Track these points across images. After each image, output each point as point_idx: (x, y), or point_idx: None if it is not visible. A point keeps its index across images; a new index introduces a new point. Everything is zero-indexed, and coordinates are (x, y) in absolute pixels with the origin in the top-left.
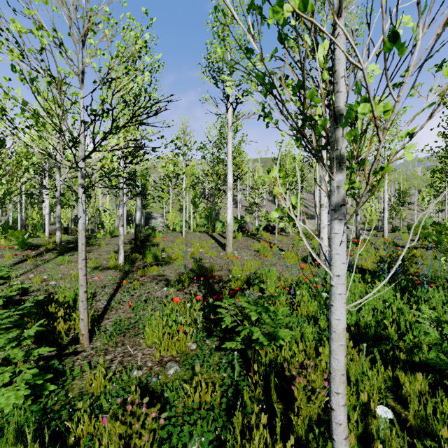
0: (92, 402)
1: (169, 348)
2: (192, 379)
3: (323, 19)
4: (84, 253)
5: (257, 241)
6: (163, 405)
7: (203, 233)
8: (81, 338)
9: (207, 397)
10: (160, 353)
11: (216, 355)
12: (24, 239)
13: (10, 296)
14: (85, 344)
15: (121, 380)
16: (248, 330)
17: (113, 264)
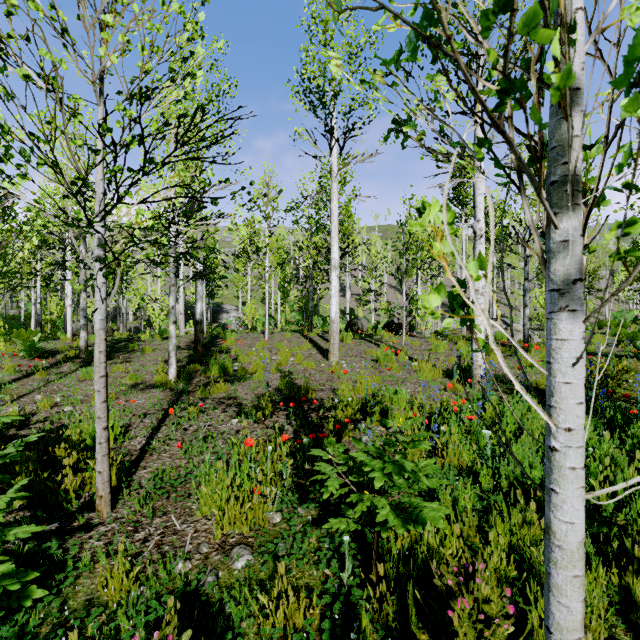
0: (105, 621)
1: (236, 522)
2: (273, 578)
3: (478, 4)
4: (103, 366)
5: (375, 345)
6: (222, 630)
7: (295, 333)
8: (98, 502)
9: (298, 617)
10: (223, 530)
11: (314, 536)
12: (33, 343)
13: (1, 430)
14: (105, 512)
15: (156, 578)
16: (367, 503)
17: (160, 381)
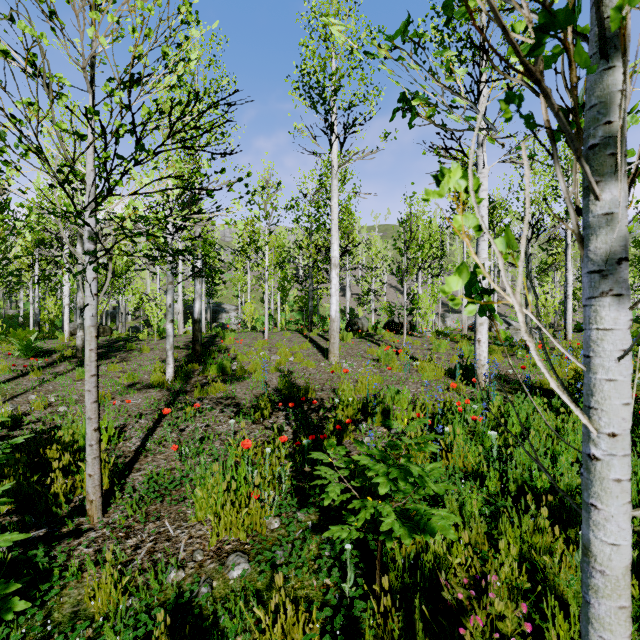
0: (91, 635)
1: (233, 528)
2: (270, 588)
3: None
4: (94, 364)
5: (375, 344)
6: None
7: (295, 333)
8: (89, 507)
9: (296, 633)
10: (219, 536)
11: (313, 543)
12: (29, 342)
13: None
14: (96, 517)
15: (147, 588)
16: (371, 511)
17: (157, 380)
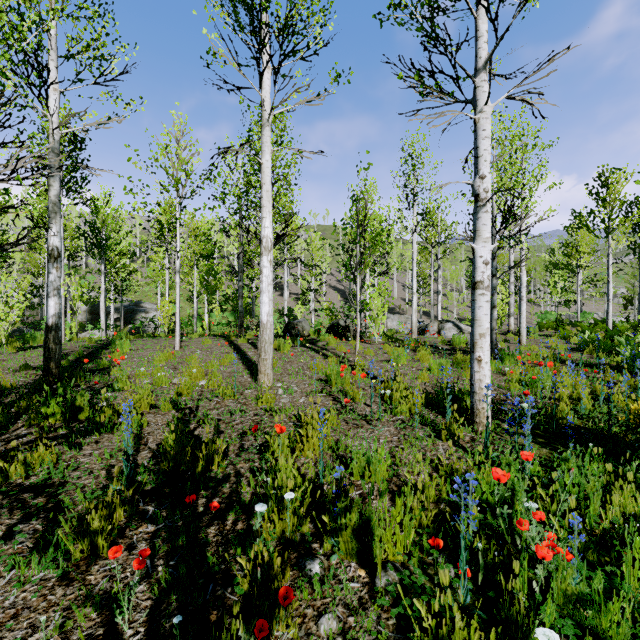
0: None
1: None
2: None
3: None
4: None
5: (320, 355)
6: None
7: (219, 339)
8: None
9: None
10: None
11: None
12: None
13: None
14: None
15: None
16: None
17: None
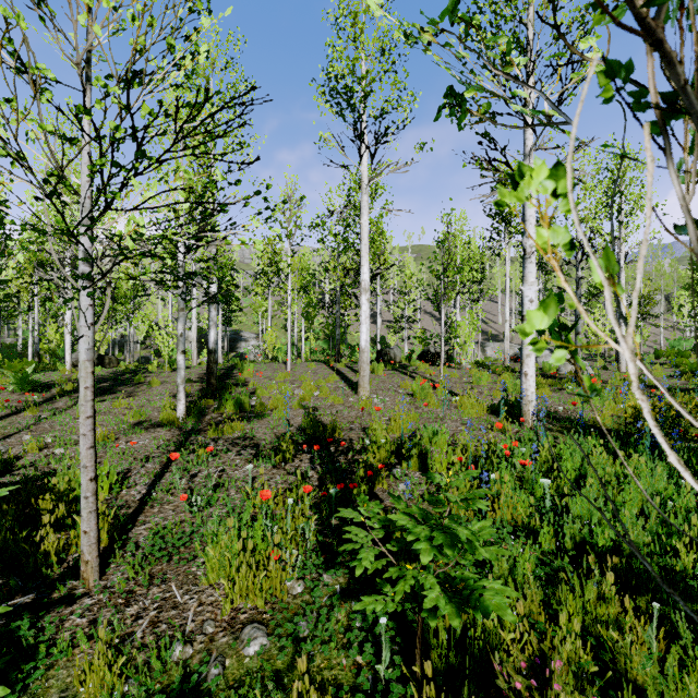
0: None
1: (249, 594)
2: (292, 668)
3: None
4: (90, 404)
5: (409, 377)
6: None
7: (321, 364)
8: (83, 568)
9: None
10: (233, 603)
11: (342, 612)
12: (25, 375)
13: None
14: (92, 580)
15: (148, 668)
16: (411, 582)
17: (166, 418)
